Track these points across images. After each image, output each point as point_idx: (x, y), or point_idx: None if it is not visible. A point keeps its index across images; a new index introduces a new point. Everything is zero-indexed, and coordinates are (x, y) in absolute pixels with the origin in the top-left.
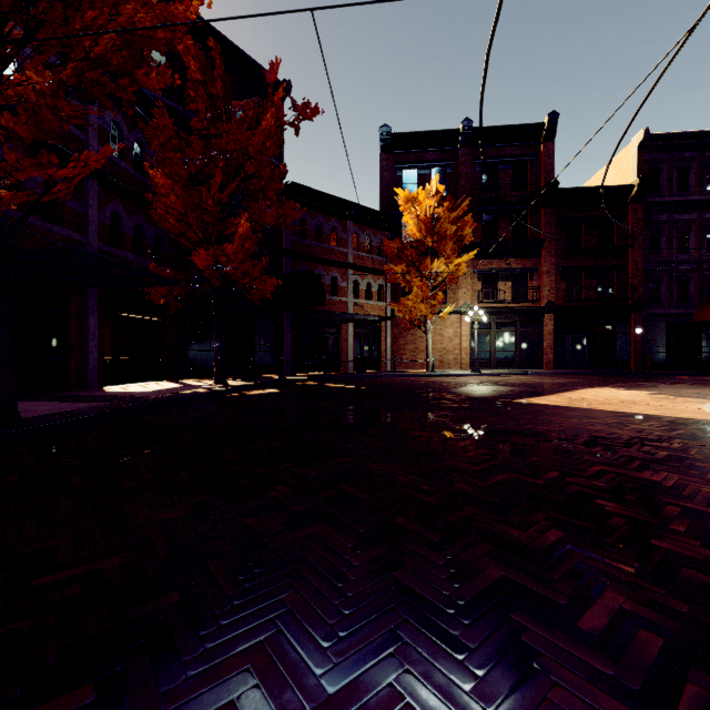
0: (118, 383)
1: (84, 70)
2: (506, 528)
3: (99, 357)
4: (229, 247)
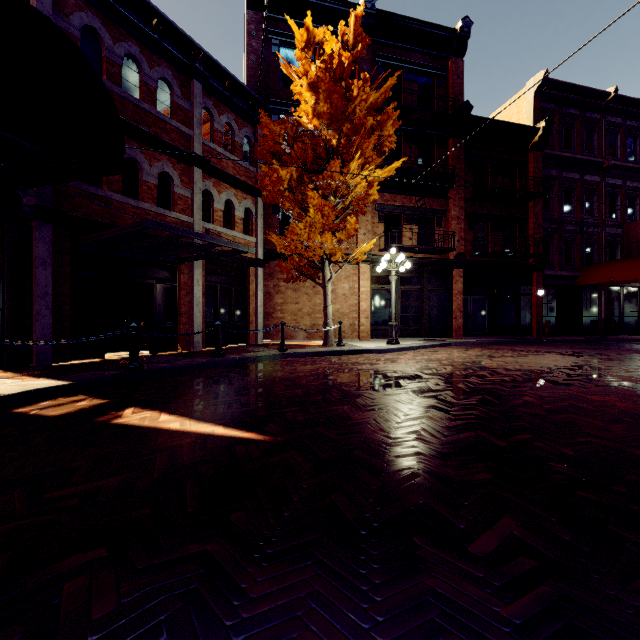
0: None
1: None
2: None
3: None
4: None
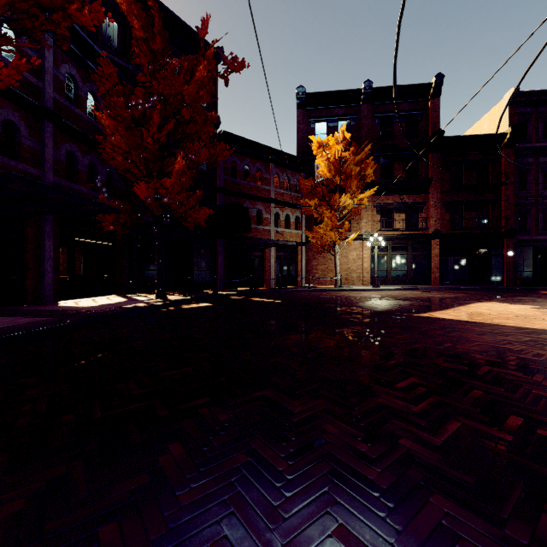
0: (73, 298)
1: None
2: None
3: (55, 276)
4: (167, 181)
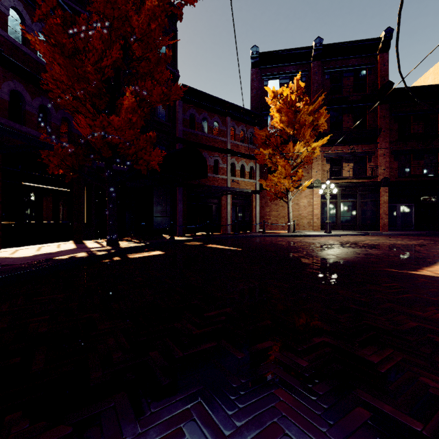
0: (20, 245)
1: None
2: None
3: None
4: (115, 120)
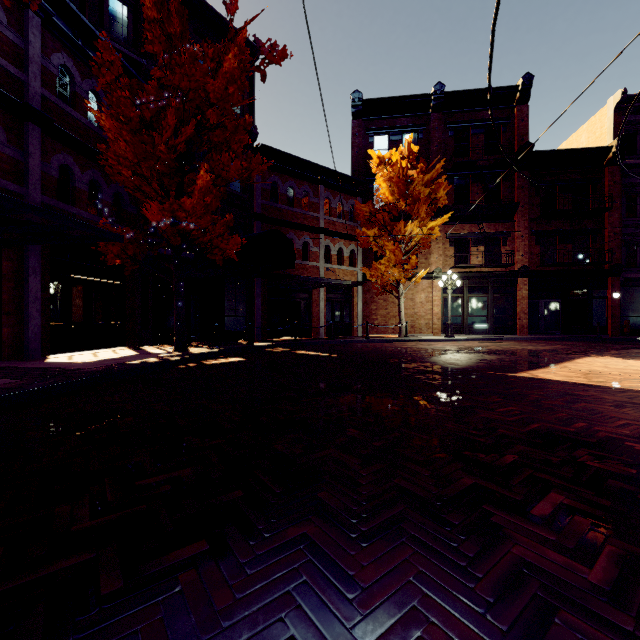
0: (69, 350)
1: None
2: None
3: (44, 323)
4: (187, 202)
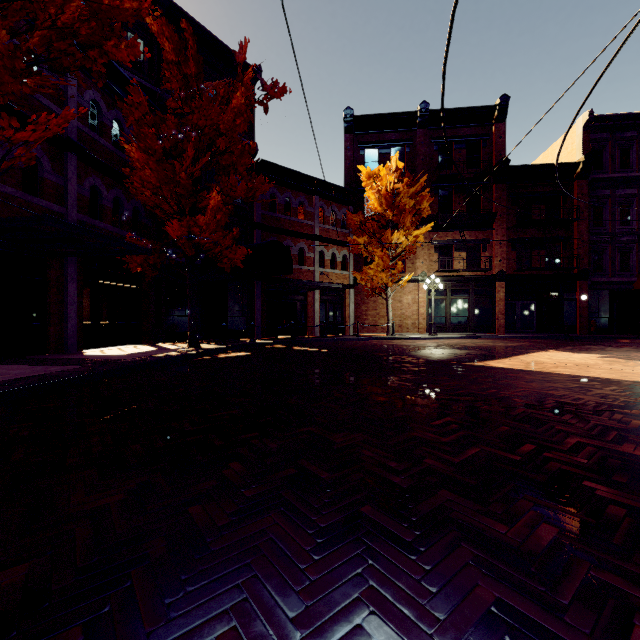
0: (97, 346)
1: (52, 39)
2: (489, 521)
3: (78, 322)
4: (201, 219)
